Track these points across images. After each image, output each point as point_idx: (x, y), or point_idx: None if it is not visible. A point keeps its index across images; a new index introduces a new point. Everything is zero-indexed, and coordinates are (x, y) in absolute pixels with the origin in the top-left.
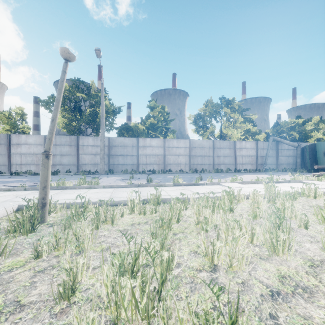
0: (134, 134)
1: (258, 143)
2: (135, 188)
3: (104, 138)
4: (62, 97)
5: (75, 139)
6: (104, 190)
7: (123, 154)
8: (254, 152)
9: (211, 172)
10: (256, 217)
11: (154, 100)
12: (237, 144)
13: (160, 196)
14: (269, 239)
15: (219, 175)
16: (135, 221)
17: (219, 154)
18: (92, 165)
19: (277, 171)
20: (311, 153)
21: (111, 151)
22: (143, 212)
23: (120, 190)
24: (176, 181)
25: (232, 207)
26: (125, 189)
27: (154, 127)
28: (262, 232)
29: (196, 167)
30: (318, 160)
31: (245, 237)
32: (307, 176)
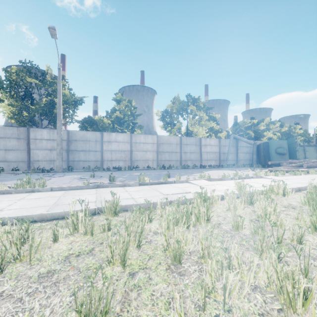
0: (98, 128)
1: (221, 140)
2: (93, 189)
3: (61, 131)
4: (7, 80)
5: (25, 131)
6: (51, 193)
7: (85, 150)
8: (217, 148)
9: (178, 169)
10: (238, 228)
11: (120, 93)
12: (203, 141)
13: (118, 203)
14: (276, 281)
15: (186, 172)
16: (74, 250)
17: (186, 150)
18: (47, 161)
19: (237, 166)
20: (265, 150)
21: (71, 146)
22: (90, 230)
23: (73, 193)
24: (143, 179)
25: (209, 216)
26: (79, 191)
27: (120, 121)
28: (265, 269)
29: (163, 164)
30: (270, 156)
31: (236, 272)
32: (267, 172)
